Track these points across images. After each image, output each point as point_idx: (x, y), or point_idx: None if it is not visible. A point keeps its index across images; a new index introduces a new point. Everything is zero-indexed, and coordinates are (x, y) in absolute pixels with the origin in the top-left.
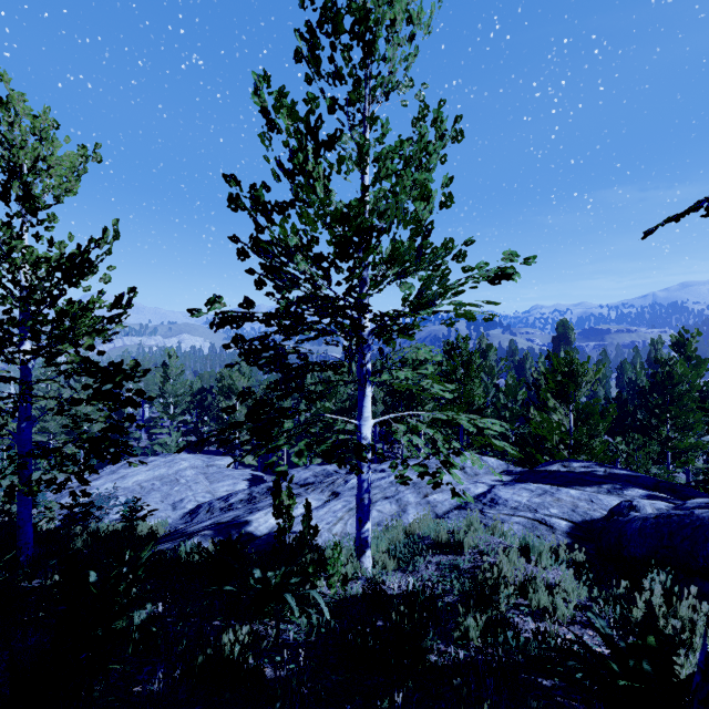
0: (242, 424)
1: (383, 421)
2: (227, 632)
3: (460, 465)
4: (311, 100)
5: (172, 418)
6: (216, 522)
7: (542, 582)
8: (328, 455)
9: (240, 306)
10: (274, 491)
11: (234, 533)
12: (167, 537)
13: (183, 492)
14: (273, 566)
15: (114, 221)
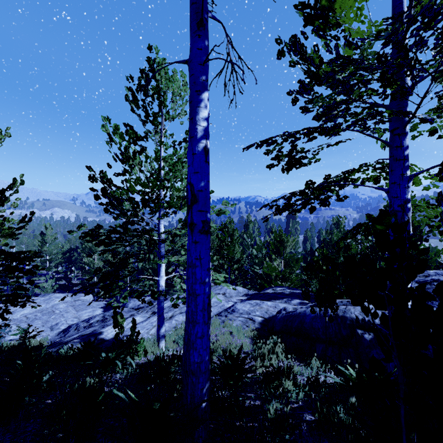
0: (96, 284)
1: (174, 275)
2: (88, 376)
3: (223, 292)
4: (131, 133)
5: (48, 269)
6: (81, 334)
7: (235, 345)
8: (139, 297)
9: (95, 227)
10: (113, 315)
11: (92, 339)
12: (50, 346)
13: (58, 319)
14: (111, 350)
15: (21, 175)
